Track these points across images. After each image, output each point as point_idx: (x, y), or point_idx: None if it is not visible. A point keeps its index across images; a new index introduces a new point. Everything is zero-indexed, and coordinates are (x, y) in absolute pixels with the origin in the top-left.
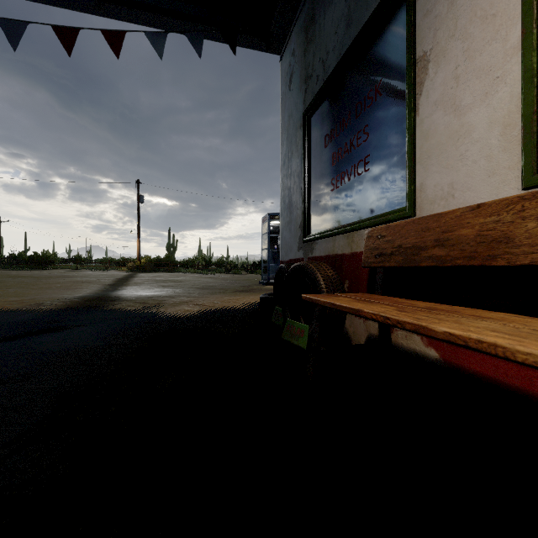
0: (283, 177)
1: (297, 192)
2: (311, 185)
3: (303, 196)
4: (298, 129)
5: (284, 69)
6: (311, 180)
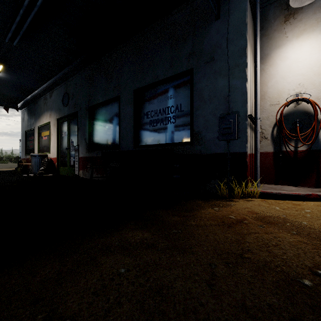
0: (22, 139)
1: (24, 144)
2: (27, 144)
3: (25, 146)
4: (25, 132)
5: (22, 115)
6: (27, 143)
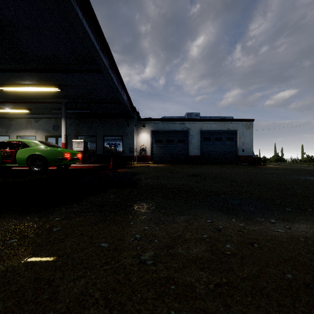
0: None
1: None
2: None
3: None
4: None
5: None
6: None
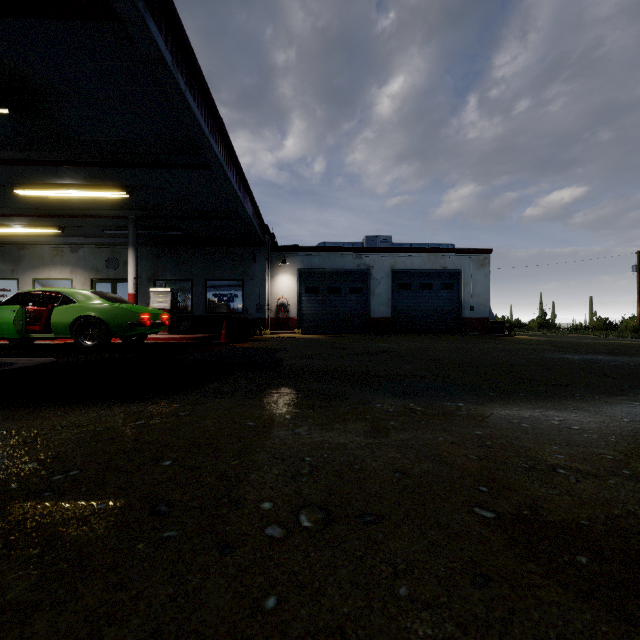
0: None
1: None
2: None
3: None
4: None
5: None
6: None
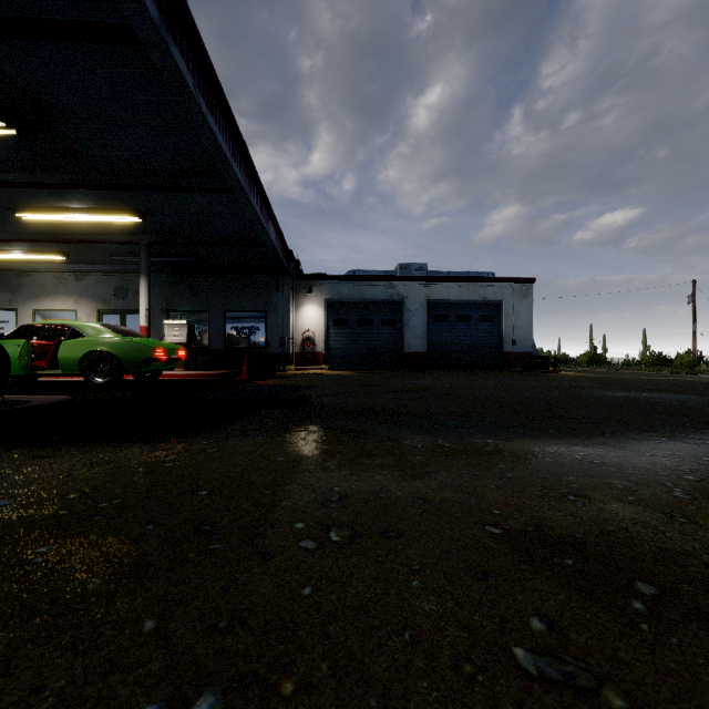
0: None
1: None
2: None
3: None
4: None
5: None
6: None
